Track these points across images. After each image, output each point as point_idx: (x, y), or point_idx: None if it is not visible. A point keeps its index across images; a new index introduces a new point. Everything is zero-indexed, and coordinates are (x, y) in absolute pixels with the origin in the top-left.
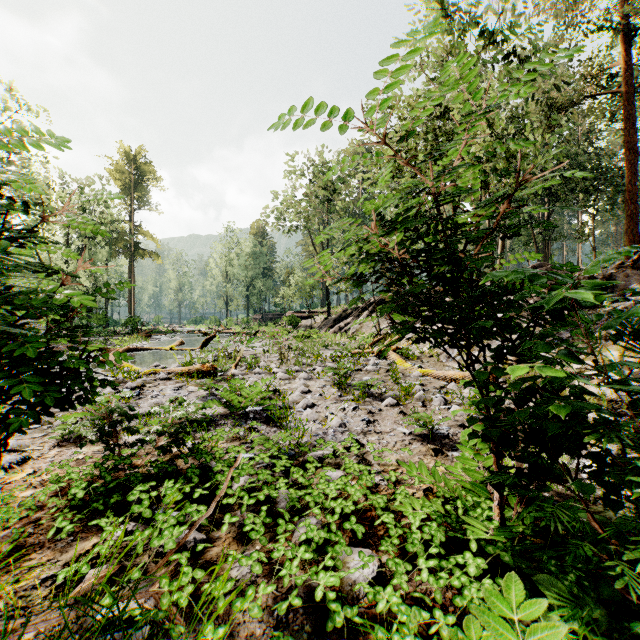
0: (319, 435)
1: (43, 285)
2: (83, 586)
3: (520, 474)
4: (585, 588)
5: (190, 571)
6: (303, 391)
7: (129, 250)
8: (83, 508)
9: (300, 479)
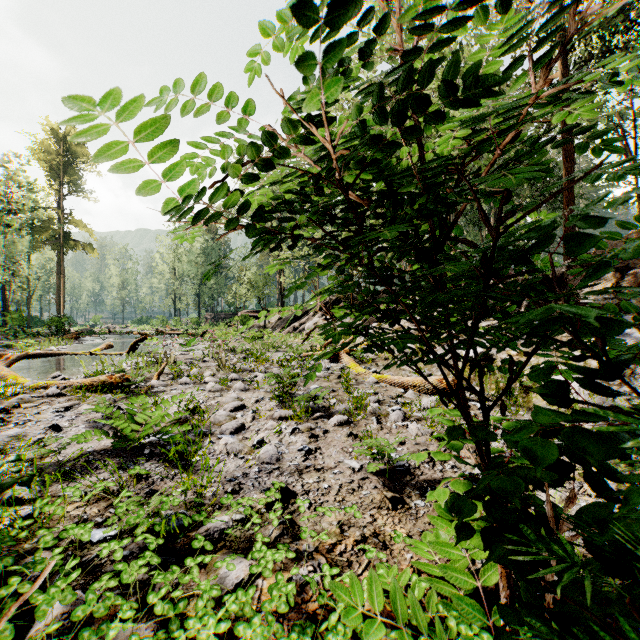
0: (236, 480)
1: None
2: None
3: None
4: None
5: None
6: (233, 407)
7: (57, 241)
8: None
9: (158, 607)
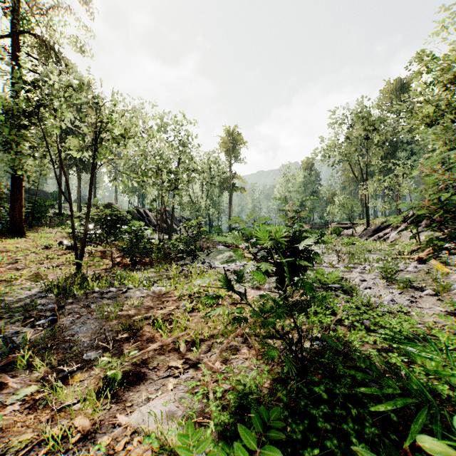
0: (378, 303)
1: None
2: (303, 327)
3: None
4: None
5: (340, 330)
6: (360, 279)
7: (229, 188)
8: None
9: (375, 315)
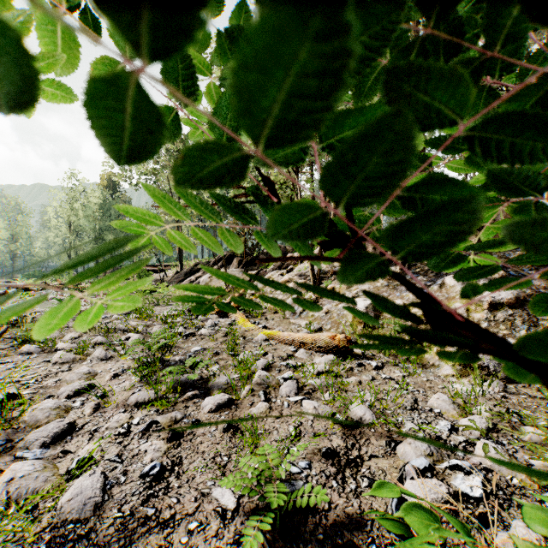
0: None
1: None
2: None
3: None
4: None
5: None
6: (73, 391)
7: None
8: None
9: None
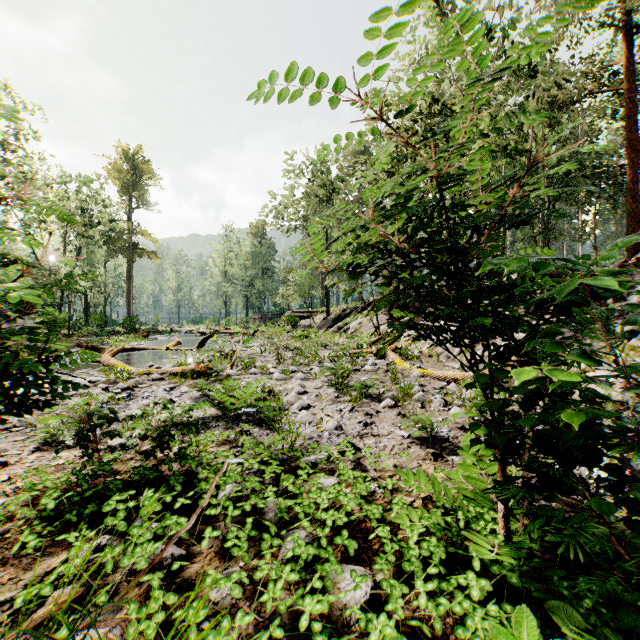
0: (314, 438)
1: (3, 277)
2: (41, 612)
3: (528, 485)
4: (602, 615)
5: (161, 595)
6: (299, 392)
7: (127, 249)
8: (57, 519)
9: (290, 487)
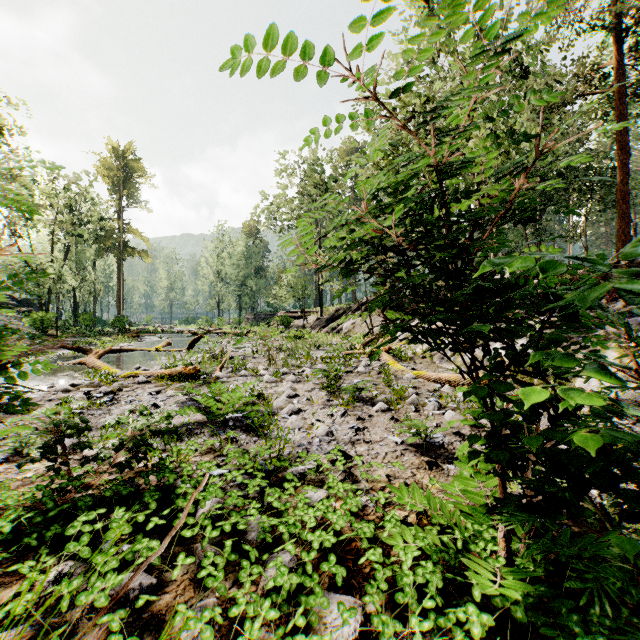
0: (303, 445)
1: None
2: None
3: (533, 506)
4: None
5: None
6: (290, 395)
7: (118, 248)
8: (17, 542)
9: (275, 503)
